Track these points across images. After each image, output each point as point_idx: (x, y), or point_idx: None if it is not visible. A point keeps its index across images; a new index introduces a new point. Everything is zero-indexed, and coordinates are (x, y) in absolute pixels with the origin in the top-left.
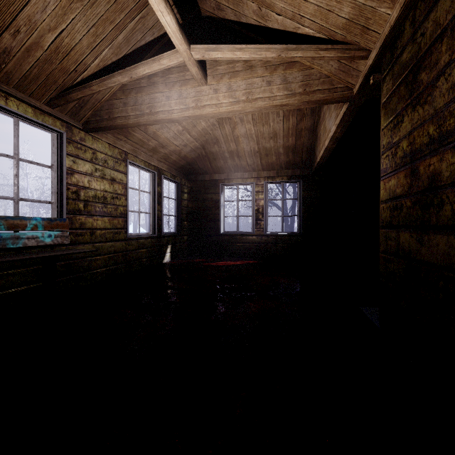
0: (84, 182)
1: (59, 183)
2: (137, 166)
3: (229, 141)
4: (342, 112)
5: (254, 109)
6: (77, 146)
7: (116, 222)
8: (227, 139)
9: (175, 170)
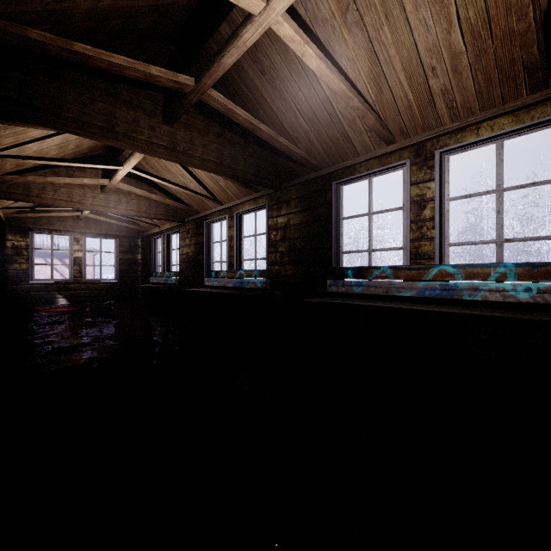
0: None
1: None
2: None
3: None
4: None
5: None
6: None
7: None
8: None
9: None
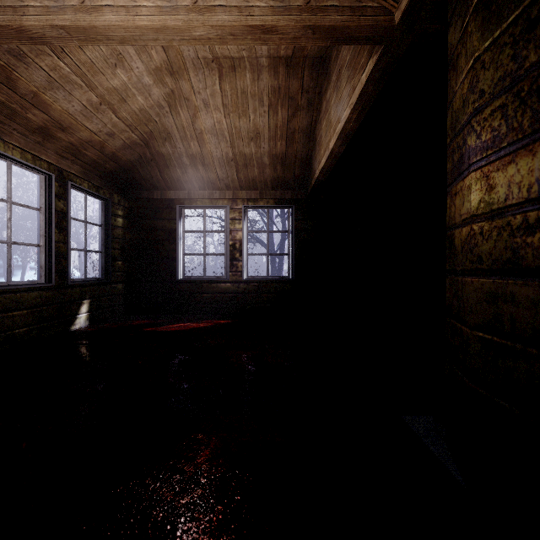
0: None
1: None
2: (2, 156)
3: (188, 137)
4: (365, 76)
5: (211, 32)
6: None
7: None
8: (185, 135)
9: (100, 179)
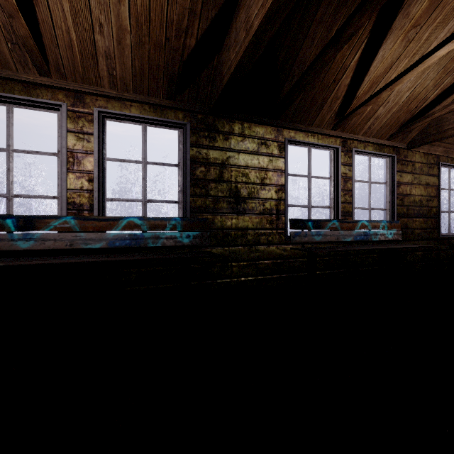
0: (406, 190)
1: (390, 194)
2: (447, 166)
3: None
4: None
5: None
6: (402, 163)
7: (429, 223)
8: None
9: None
